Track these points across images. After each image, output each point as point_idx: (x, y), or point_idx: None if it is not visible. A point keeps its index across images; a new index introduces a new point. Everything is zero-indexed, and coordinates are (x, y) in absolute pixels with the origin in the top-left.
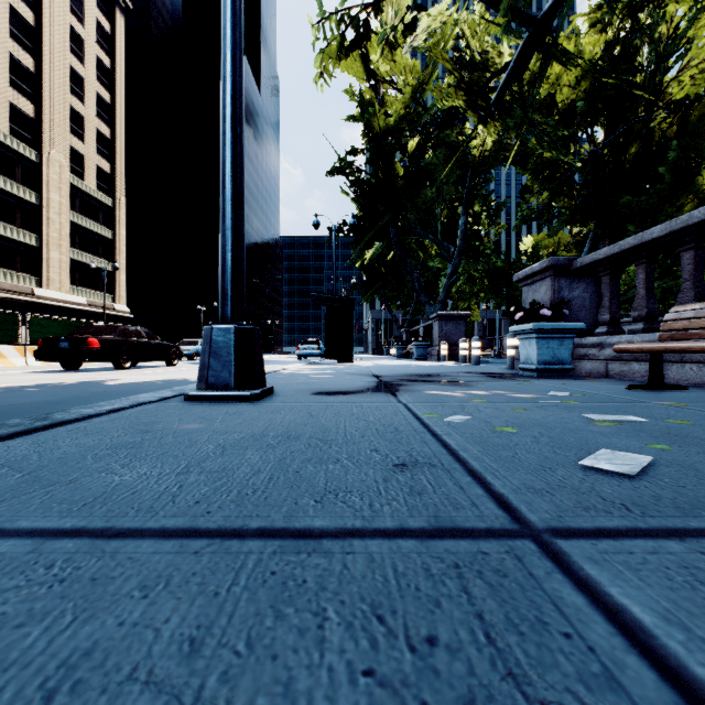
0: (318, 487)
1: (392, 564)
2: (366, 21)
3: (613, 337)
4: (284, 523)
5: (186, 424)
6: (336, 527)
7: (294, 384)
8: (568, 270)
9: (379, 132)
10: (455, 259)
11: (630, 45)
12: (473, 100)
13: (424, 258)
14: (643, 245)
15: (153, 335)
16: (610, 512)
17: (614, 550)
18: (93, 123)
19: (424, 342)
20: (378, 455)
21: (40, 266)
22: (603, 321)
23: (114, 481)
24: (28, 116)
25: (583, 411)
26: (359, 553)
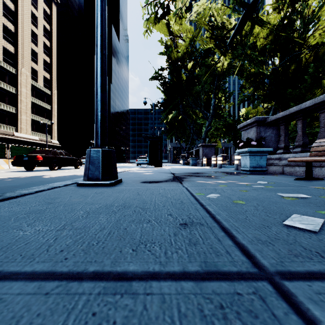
0: (136, 239)
1: (177, 305)
2: (168, 5)
3: (286, 155)
4: (110, 267)
5: (73, 199)
6: (142, 270)
7: (132, 177)
8: (264, 123)
9: (174, 60)
10: (210, 119)
11: (291, 19)
12: (218, 44)
13: (195, 118)
14: (301, 110)
15: (68, 154)
16: (312, 258)
17: (324, 291)
18: (41, 56)
19: (195, 157)
20: (171, 217)
21: (17, 122)
22: (281, 147)
23: (18, 235)
24: (11, 52)
25: (276, 191)
26: (155, 294)
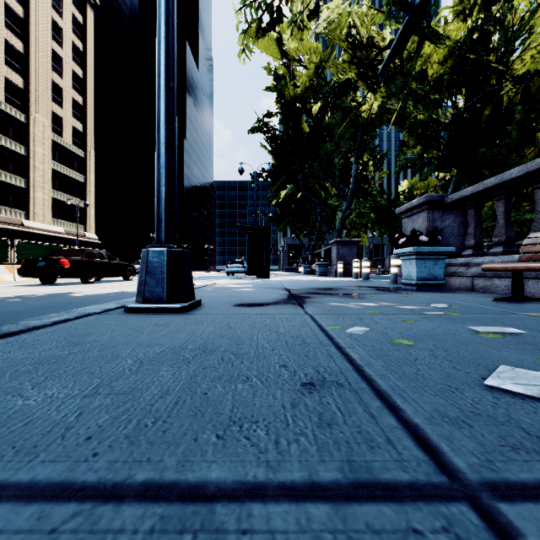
0: (223, 415)
1: None
2: (279, 8)
3: (477, 258)
4: (176, 474)
5: (116, 336)
6: (235, 479)
7: (220, 297)
8: (441, 205)
9: (290, 99)
10: (349, 198)
11: (485, 31)
12: (363, 73)
13: (325, 197)
14: (503, 183)
15: (113, 256)
16: None
17: None
18: (69, 93)
19: (325, 262)
20: (286, 372)
21: (28, 203)
22: (469, 245)
23: (14, 407)
24: (18, 87)
25: (465, 322)
26: (259, 532)
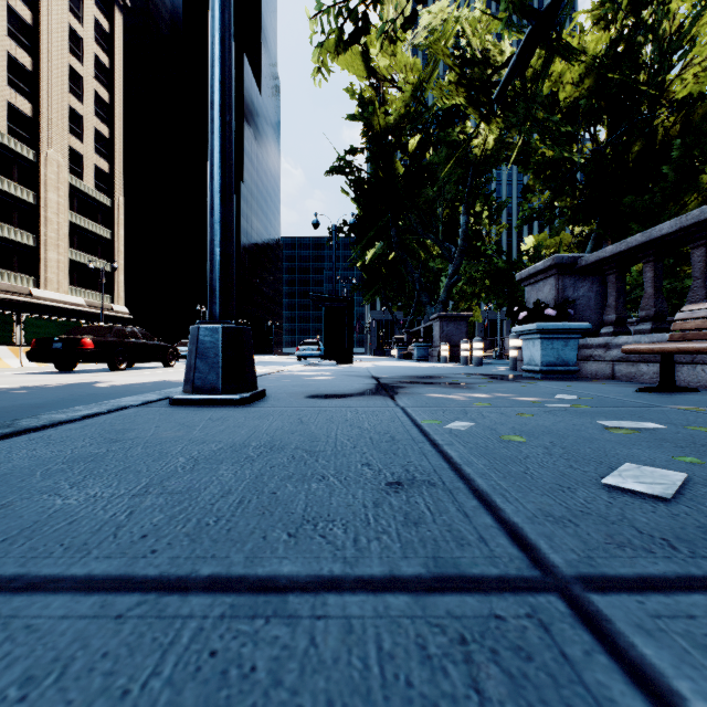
0: (295, 514)
1: (376, 637)
2: (365, 14)
3: (619, 338)
4: (244, 568)
5: (162, 432)
6: (309, 574)
7: (289, 387)
8: (573, 269)
9: (379, 131)
10: (456, 259)
11: (633, 42)
12: (474, 97)
13: (425, 258)
14: (652, 242)
15: (150, 336)
16: (652, 551)
17: (668, 612)
18: (91, 123)
19: (425, 342)
20: (370, 470)
21: (37, 266)
22: (608, 321)
23: (53, 506)
24: (25, 115)
25: (595, 416)
26: (334, 618)
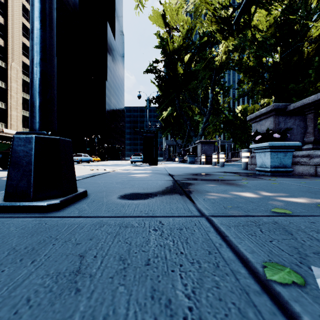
0: None
1: None
2: None
3: (319, 151)
4: None
5: None
6: None
7: (113, 184)
8: (284, 111)
9: (170, 51)
10: (207, 114)
11: (295, 7)
12: (220, 28)
13: (192, 114)
14: None
15: None
16: None
17: None
18: None
19: (193, 154)
20: None
21: (6, 118)
22: (308, 141)
23: None
24: (0, 45)
25: None
26: None
